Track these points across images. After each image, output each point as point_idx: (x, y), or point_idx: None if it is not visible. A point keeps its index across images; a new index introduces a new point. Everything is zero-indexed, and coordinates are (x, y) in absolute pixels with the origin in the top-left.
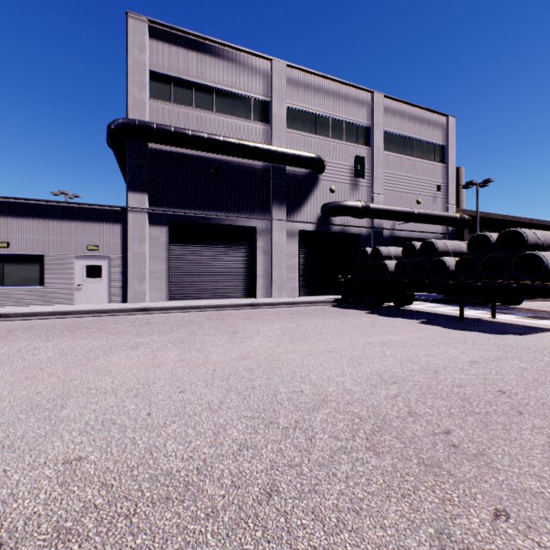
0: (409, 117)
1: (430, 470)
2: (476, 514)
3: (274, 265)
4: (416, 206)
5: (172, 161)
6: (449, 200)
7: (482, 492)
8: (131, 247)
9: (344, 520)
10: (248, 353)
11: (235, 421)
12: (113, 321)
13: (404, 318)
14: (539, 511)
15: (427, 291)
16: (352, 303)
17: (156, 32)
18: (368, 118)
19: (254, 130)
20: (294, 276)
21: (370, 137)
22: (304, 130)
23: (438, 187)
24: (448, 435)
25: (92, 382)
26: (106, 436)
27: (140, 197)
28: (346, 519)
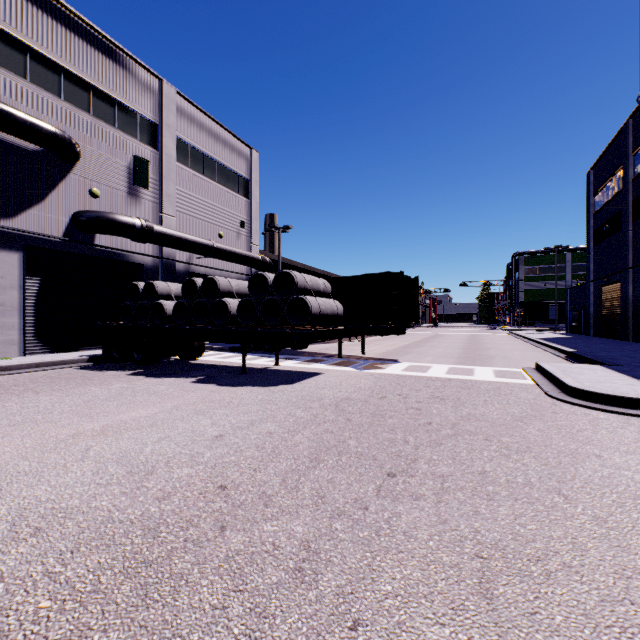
0: (210, 132)
1: None
2: None
3: None
4: (218, 240)
5: None
6: (253, 240)
7: None
8: None
9: None
10: None
11: None
12: None
13: (179, 377)
14: None
15: (212, 340)
16: (118, 361)
17: None
18: (155, 111)
19: None
20: (12, 321)
21: (159, 137)
22: (37, 82)
23: (242, 223)
24: None
25: None
26: None
27: None
28: None
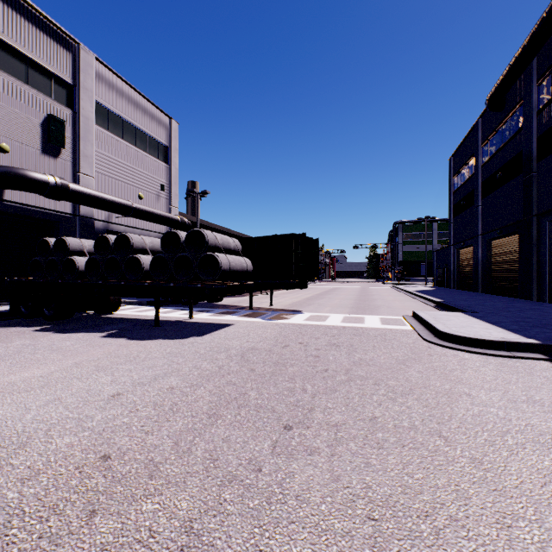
0: (130, 100)
1: None
2: None
3: None
4: (138, 201)
5: None
6: (172, 202)
7: None
8: None
9: None
10: None
11: None
12: None
13: (89, 331)
14: None
15: (126, 295)
16: (27, 317)
17: None
18: (71, 73)
19: None
20: None
21: (76, 99)
22: None
23: (162, 187)
24: None
25: None
26: None
27: None
28: None
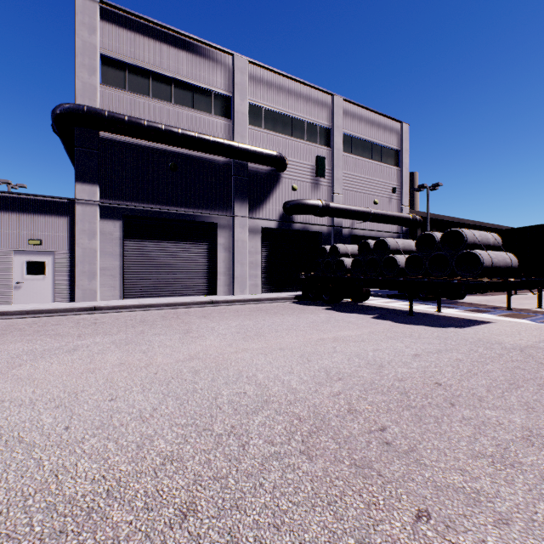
0: (367, 121)
1: (361, 472)
2: (399, 517)
3: (236, 262)
4: (373, 206)
5: (126, 152)
6: (403, 202)
7: (408, 492)
8: (80, 241)
9: (262, 539)
10: (197, 353)
11: (165, 430)
12: (54, 322)
13: (359, 313)
14: (459, 508)
15: (381, 287)
16: (312, 300)
17: (109, 14)
18: (328, 119)
19: (215, 124)
20: (256, 273)
21: (331, 138)
22: (266, 127)
23: (393, 189)
24: (383, 432)
25: (8, 393)
26: (7, 458)
27: (90, 188)
28: (265, 537)
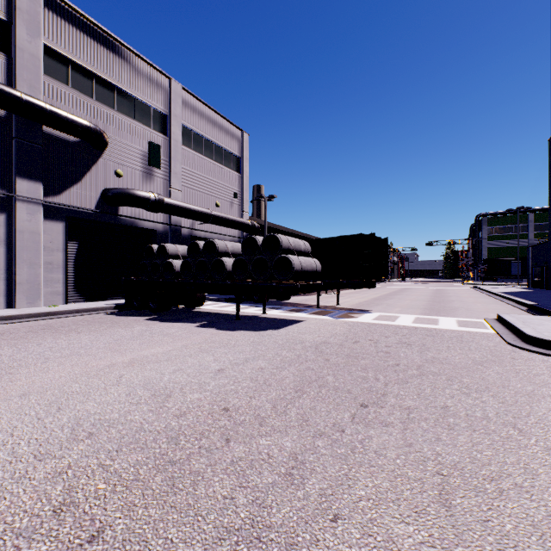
0: (209, 119)
1: None
2: None
3: (20, 262)
4: (215, 209)
5: None
6: (244, 208)
7: None
8: None
9: None
10: None
11: None
12: None
13: (185, 322)
14: None
15: (211, 292)
16: (137, 309)
17: None
18: (165, 104)
19: None
20: (58, 277)
21: (168, 126)
22: (76, 87)
23: (235, 194)
24: (92, 544)
25: None
26: None
27: None
28: None
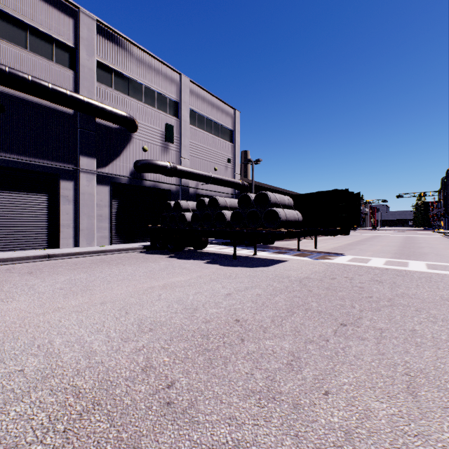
0: (209, 102)
1: None
2: None
3: (82, 215)
4: (214, 172)
5: None
6: (235, 170)
7: None
8: None
9: None
10: None
11: None
12: None
13: (196, 259)
14: None
15: (214, 237)
16: (159, 249)
17: None
18: (177, 94)
19: (57, 73)
20: (105, 225)
21: (179, 110)
22: (117, 88)
23: (229, 160)
24: (170, 389)
25: None
26: None
27: None
28: None
